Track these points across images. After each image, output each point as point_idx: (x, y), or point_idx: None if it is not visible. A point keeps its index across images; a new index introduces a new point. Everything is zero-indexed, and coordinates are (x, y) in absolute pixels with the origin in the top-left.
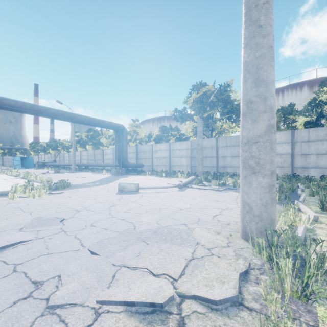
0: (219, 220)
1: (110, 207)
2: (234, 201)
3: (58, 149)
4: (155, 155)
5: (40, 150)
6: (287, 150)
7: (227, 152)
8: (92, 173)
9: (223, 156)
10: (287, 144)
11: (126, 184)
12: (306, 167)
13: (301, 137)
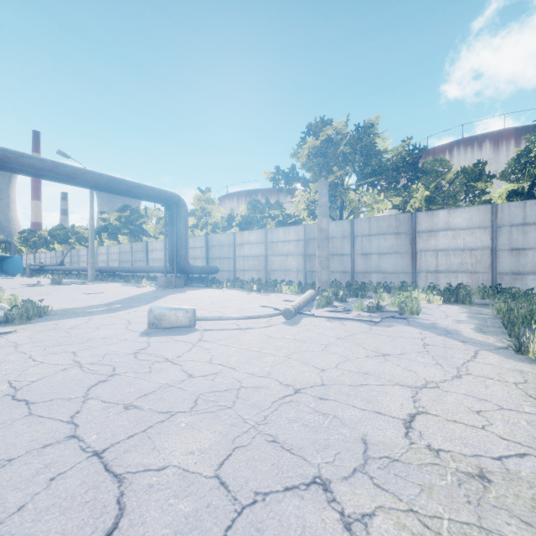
0: (439, 452)
1: (94, 383)
2: (425, 355)
3: (70, 243)
4: (240, 252)
5: (39, 245)
6: (484, 242)
7: (370, 246)
8: (123, 285)
9: (363, 253)
10: (484, 231)
11: (166, 311)
12: (520, 273)
13: (509, 216)
